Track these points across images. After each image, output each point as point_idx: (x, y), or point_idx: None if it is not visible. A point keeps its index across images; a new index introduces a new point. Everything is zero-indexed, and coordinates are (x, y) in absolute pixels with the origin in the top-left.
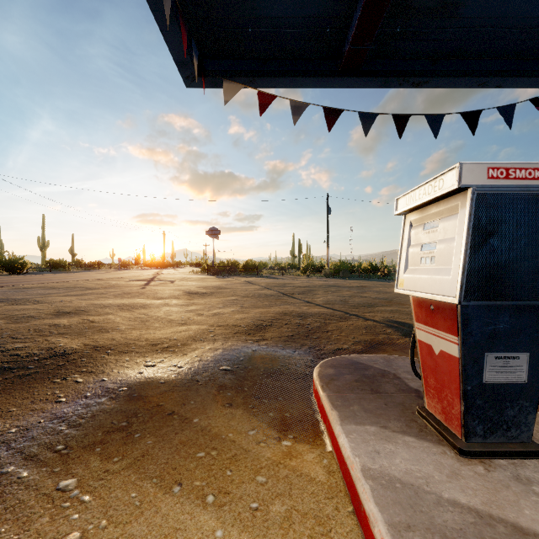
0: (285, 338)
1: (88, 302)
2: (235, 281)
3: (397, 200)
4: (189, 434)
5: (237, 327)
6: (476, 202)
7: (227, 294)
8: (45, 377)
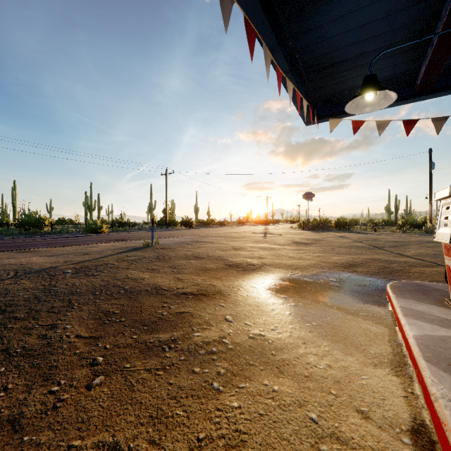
0: (372, 272)
1: (243, 245)
2: (328, 235)
3: (435, 193)
4: (321, 295)
5: (335, 263)
6: None
7: (324, 244)
8: (252, 271)
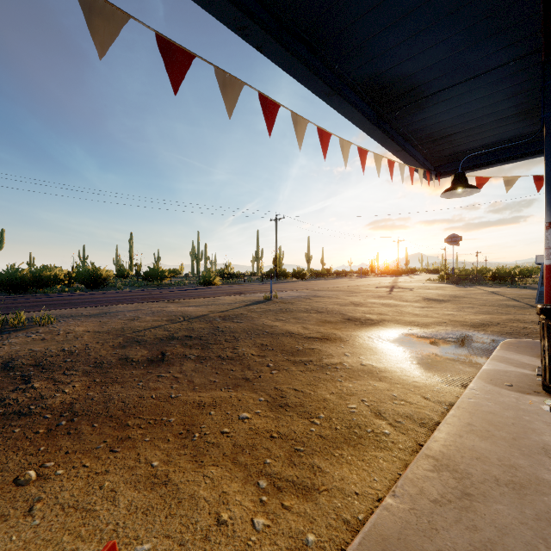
0: (503, 333)
1: (363, 300)
2: (476, 291)
3: None
4: (432, 347)
5: (464, 322)
6: (543, 269)
7: (464, 302)
8: (370, 326)
